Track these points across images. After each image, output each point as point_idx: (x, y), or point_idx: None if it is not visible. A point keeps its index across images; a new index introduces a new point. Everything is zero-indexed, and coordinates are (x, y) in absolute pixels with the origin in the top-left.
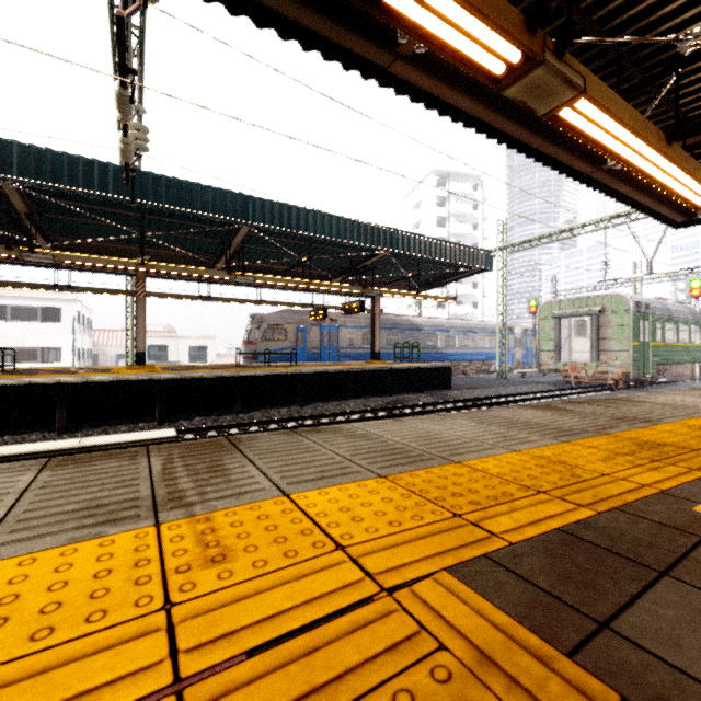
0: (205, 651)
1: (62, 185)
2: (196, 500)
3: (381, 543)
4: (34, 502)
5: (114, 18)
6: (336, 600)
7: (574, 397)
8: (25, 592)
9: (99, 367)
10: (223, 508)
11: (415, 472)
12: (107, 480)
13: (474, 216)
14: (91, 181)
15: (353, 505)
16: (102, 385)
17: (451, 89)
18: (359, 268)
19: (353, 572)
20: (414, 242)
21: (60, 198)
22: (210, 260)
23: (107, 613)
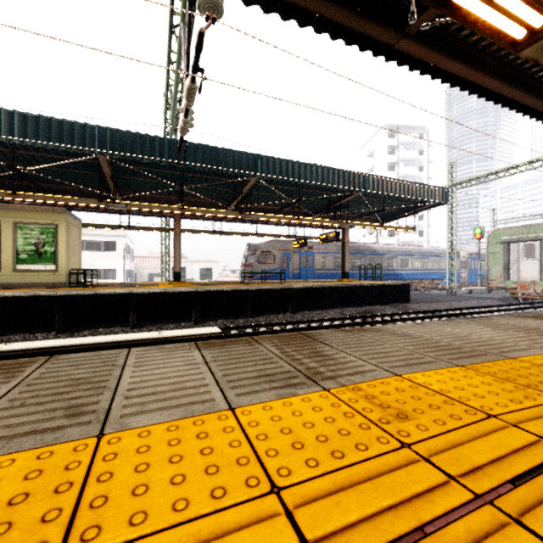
0: (473, 478)
1: (136, 155)
2: (332, 375)
3: (523, 415)
4: (221, 370)
5: (197, 34)
6: (536, 453)
7: (524, 311)
8: (291, 427)
9: (147, 282)
10: (361, 382)
11: (484, 364)
12: (252, 358)
13: (420, 160)
14: (154, 151)
15: (462, 385)
16: (158, 295)
17: (445, 56)
18: (336, 206)
19: (524, 434)
20: (382, 184)
21: (131, 165)
22: (224, 204)
23: (367, 446)
